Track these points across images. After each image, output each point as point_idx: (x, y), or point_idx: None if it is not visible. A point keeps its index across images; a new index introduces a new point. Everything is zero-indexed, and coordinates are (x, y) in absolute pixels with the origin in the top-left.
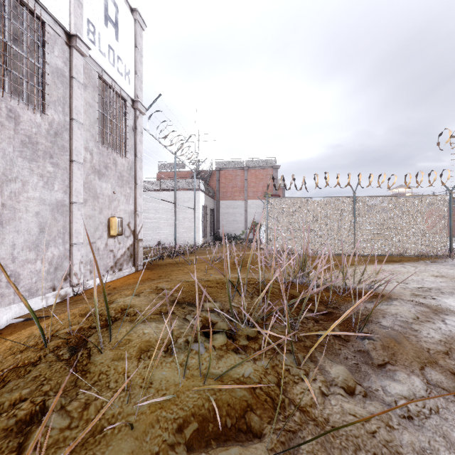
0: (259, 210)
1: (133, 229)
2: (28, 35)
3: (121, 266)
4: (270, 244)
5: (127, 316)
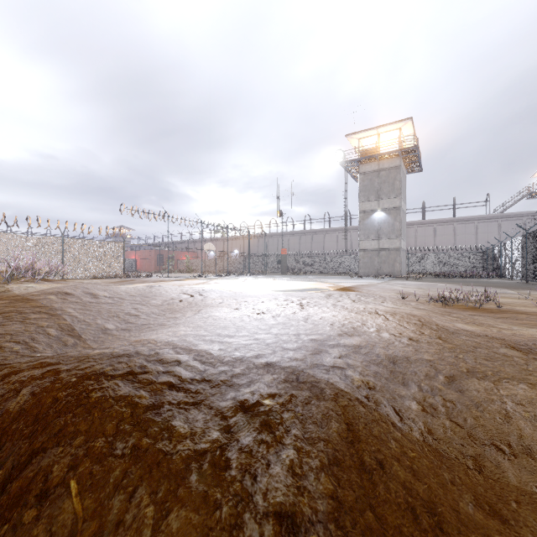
0: None
1: None
2: None
3: None
4: None
5: None
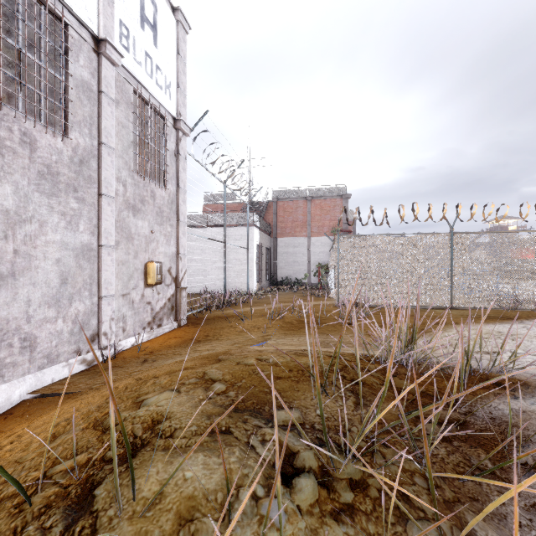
0: (326, 249)
1: (175, 276)
2: (47, 41)
3: (160, 322)
4: (342, 293)
5: (160, 436)
